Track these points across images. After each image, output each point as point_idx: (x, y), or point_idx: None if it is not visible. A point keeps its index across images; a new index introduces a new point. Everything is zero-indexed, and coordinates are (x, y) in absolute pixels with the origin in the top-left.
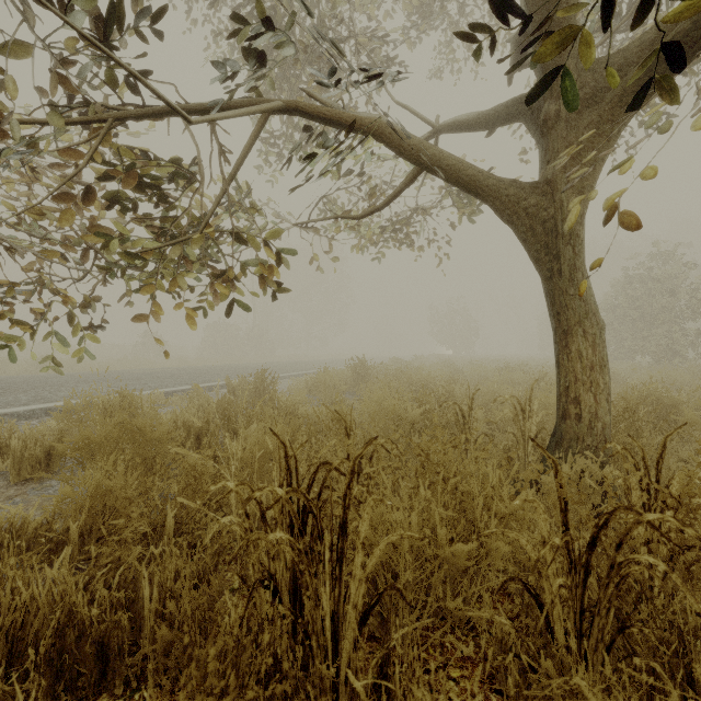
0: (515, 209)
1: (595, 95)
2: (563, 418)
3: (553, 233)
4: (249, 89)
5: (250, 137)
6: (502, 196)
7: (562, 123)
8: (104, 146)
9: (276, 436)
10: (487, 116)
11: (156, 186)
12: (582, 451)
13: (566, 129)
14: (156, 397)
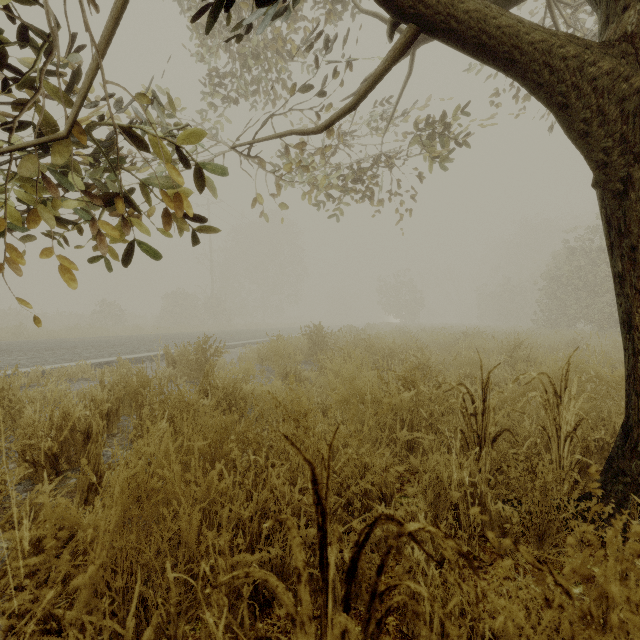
0: (577, 79)
1: None
2: None
3: (637, 118)
4: None
5: None
6: (557, 57)
7: None
8: None
9: None
10: None
11: None
12: None
13: None
14: (80, 369)
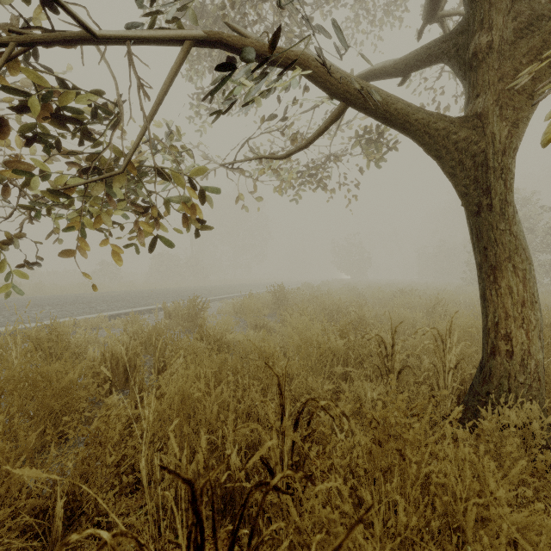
0: (445, 143)
1: (531, 24)
2: (492, 354)
3: (483, 167)
4: (174, 19)
5: (174, 64)
6: (432, 129)
7: (494, 54)
8: (14, 67)
9: (174, 474)
10: (406, 60)
11: (77, 117)
12: (514, 389)
13: (499, 61)
14: (100, 320)
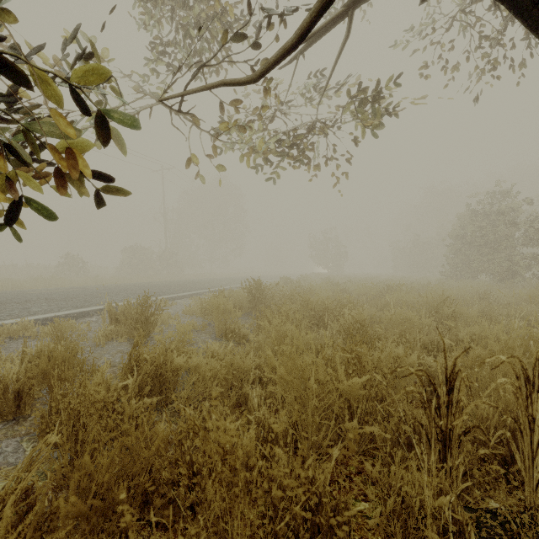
0: None
1: None
2: None
3: None
4: None
5: None
6: None
7: None
8: None
9: None
10: None
11: None
12: None
13: None
14: (22, 327)
